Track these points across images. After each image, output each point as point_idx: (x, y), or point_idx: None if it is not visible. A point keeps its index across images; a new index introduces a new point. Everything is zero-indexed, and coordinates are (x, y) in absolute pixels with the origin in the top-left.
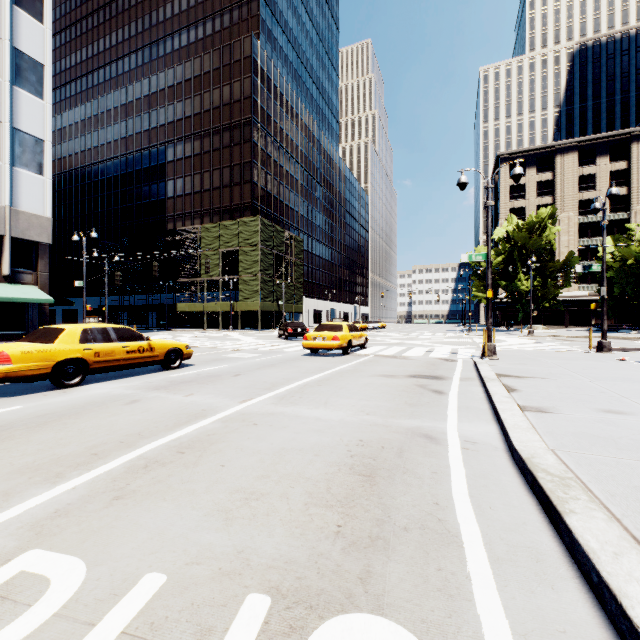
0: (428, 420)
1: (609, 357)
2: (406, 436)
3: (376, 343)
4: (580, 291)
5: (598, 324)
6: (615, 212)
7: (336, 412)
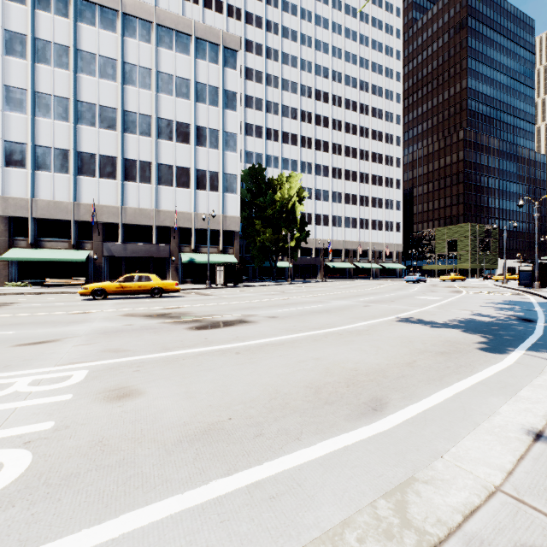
0: None
1: None
2: None
3: None
4: None
5: None
6: None
7: None
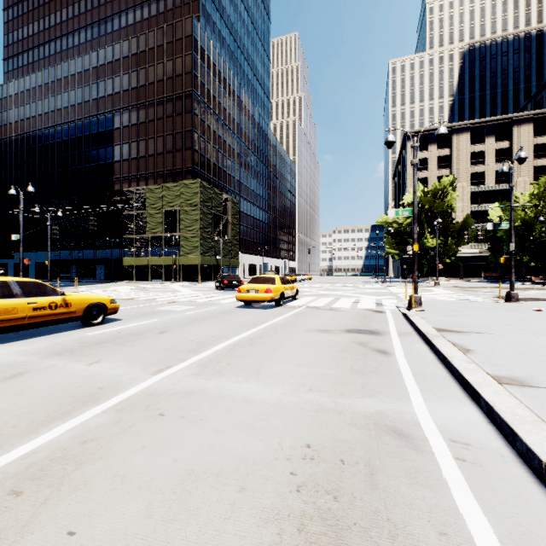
0: (387, 399)
1: (522, 307)
2: (369, 433)
3: (305, 294)
4: (472, 249)
5: (488, 276)
6: (500, 183)
7: (271, 387)
